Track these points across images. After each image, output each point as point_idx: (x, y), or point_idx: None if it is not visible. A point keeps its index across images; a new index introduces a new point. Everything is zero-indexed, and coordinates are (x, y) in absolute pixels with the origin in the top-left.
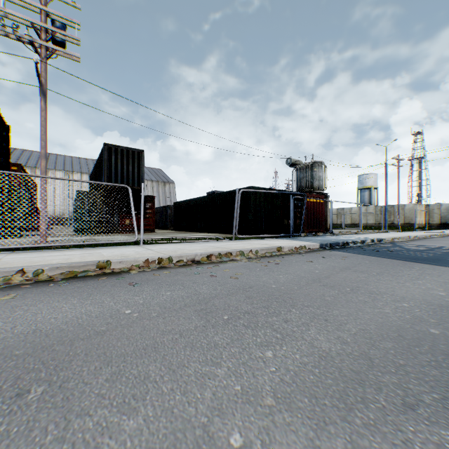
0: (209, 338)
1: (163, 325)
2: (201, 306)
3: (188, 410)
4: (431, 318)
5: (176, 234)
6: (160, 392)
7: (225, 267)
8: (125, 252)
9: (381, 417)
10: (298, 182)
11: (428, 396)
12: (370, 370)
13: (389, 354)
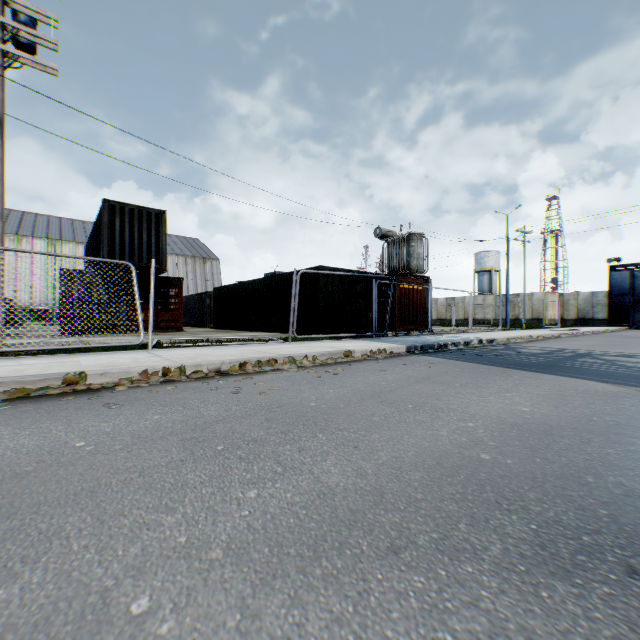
0: (180, 476)
1: (122, 461)
2: (194, 434)
3: (94, 572)
4: (492, 440)
5: (213, 334)
6: (66, 551)
7: (260, 380)
8: (119, 359)
9: (351, 564)
10: (390, 260)
11: (426, 536)
12: (374, 508)
13: (410, 487)
